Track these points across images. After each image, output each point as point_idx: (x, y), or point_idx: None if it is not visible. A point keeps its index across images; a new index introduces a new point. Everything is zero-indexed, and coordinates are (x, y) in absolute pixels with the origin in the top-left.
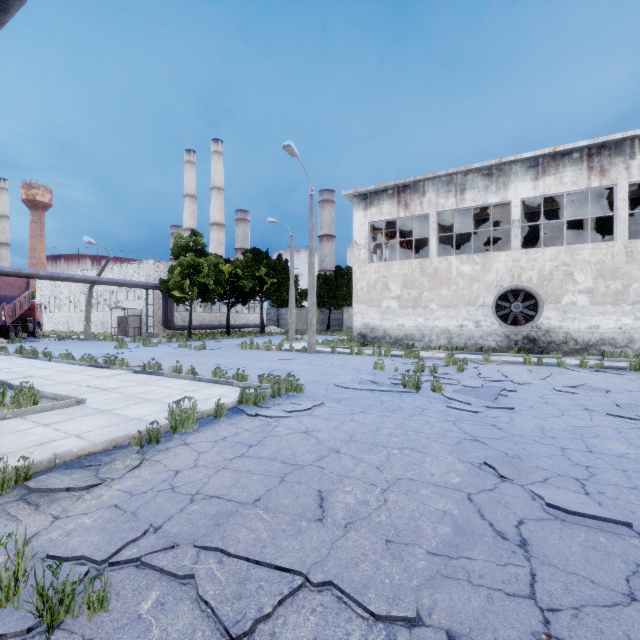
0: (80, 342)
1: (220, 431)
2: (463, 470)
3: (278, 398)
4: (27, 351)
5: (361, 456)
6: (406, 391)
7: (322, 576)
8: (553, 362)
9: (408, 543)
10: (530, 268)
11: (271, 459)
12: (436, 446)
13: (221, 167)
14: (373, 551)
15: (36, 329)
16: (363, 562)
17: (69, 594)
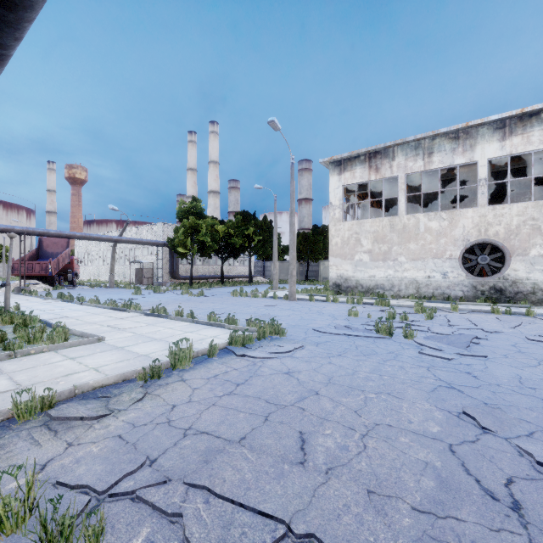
0: (106, 289)
1: (212, 369)
2: (441, 418)
3: (263, 340)
4: (66, 296)
5: (339, 399)
6: (379, 337)
7: (304, 527)
8: (522, 311)
9: (391, 496)
10: (497, 223)
11: (256, 398)
12: (412, 392)
13: (217, 144)
14: (355, 503)
15: (74, 279)
16: (345, 514)
17: (70, 525)
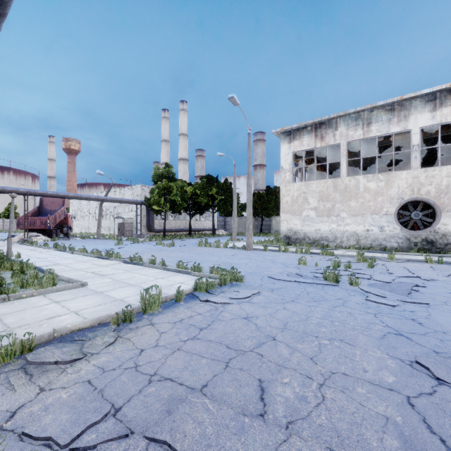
0: (94, 240)
1: (178, 314)
2: (395, 367)
3: (224, 286)
4: (60, 246)
5: (295, 345)
6: (327, 284)
7: None
8: None
9: None
10: (428, 183)
11: (217, 343)
12: (363, 339)
13: (186, 120)
14: None
15: (69, 231)
16: None
17: None
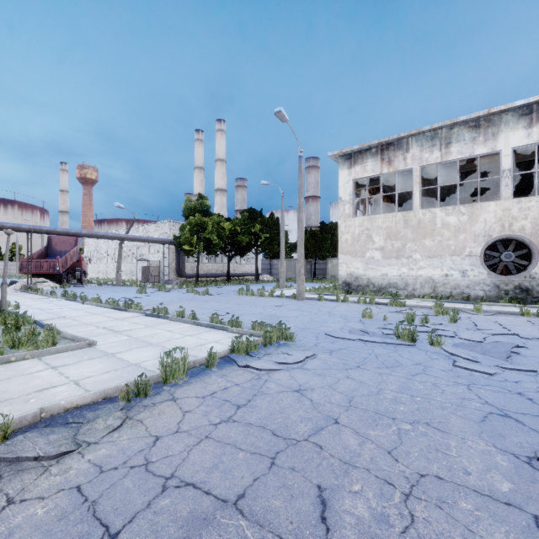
0: (113, 287)
1: (209, 384)
2: (508, 467)
3: (269, 347)
4: (69, 295)
5: (365, 431)
6: (401, 343)
7: None
8: None
9: None
10: (522, 217)
11: (260, 428)
12: (457, 422)
13: (223, 142)
14: None
15: (82, 277)
16: None
17: None
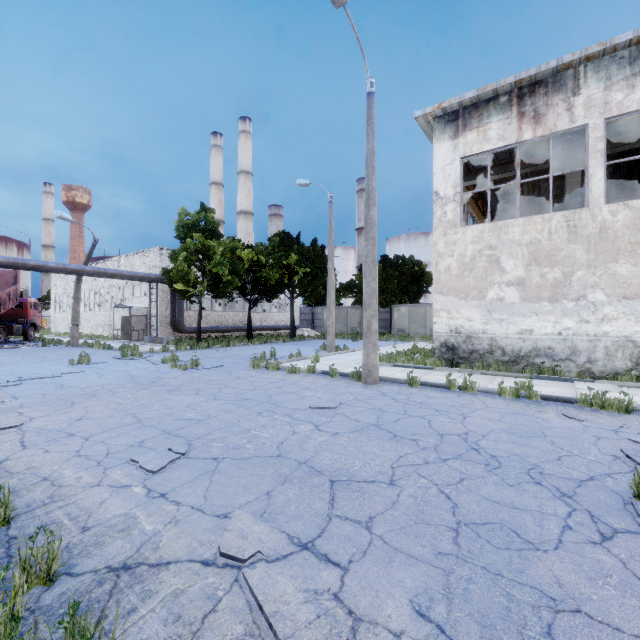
0: (59, 349)
1: None
2: None
3: None
4: None
5: None
6: None
7: None
8: None
9: None
10: None
11: None
12: None
13: (249, 148)
14: None
15: (30, 331)
16: None
17: None
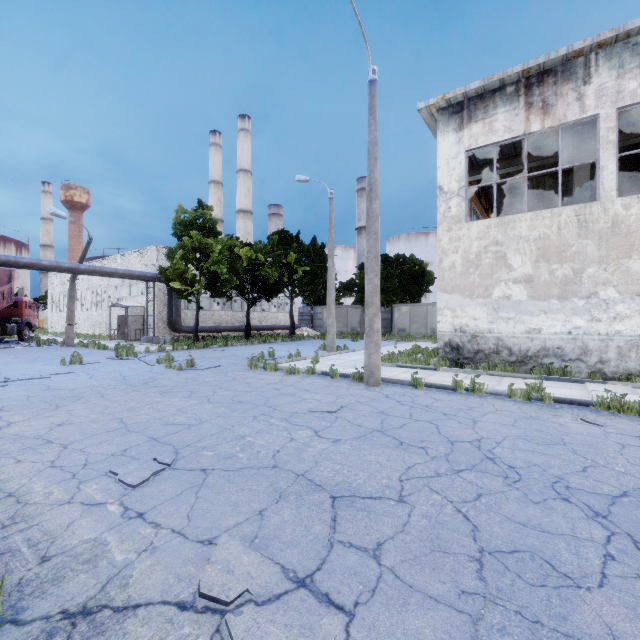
0: (52, 349)
1: None
2: None
3: None
4: None
5: None
6: None
7: None
8: None
9: None
10: None
11: None
12: None
13: (248, 146)
14: None
15: (25, 331)
16: None
17: None
